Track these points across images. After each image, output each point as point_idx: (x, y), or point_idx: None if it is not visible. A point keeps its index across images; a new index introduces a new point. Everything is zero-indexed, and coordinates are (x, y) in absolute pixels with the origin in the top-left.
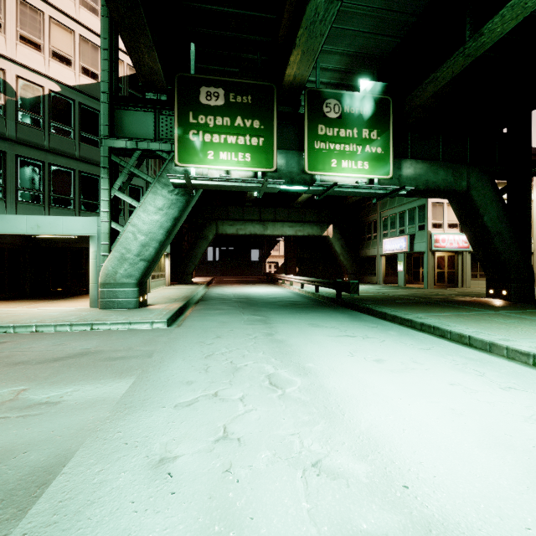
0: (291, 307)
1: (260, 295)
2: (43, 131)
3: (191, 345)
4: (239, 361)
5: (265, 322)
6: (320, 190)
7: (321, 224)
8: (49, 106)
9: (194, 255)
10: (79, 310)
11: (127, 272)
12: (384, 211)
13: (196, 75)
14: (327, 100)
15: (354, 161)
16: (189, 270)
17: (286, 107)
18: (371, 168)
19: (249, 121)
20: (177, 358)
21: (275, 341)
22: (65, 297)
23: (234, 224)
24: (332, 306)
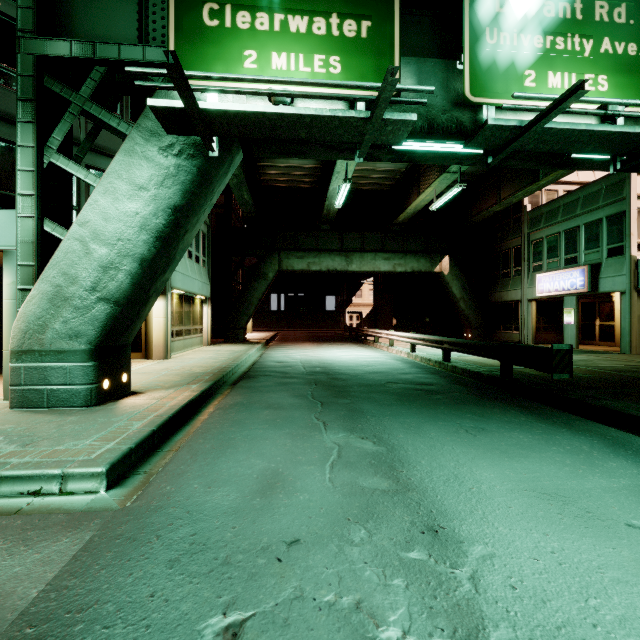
0: (426, 403)
1: (347, 365)
2: None
3: None
4: None
5: (393, 474)
6: (509, 130)
7: (431, 254)
8: None
9: (247, 301)
10: None
11: (69, 327)
12: (536, 231)
13: None
14: None
15: (576, 73)
16: (240, 322)
17: None
18: (614, 90)
19: None
20: None
21: None
22: None
23: (303, 255)
24: (515, 401)
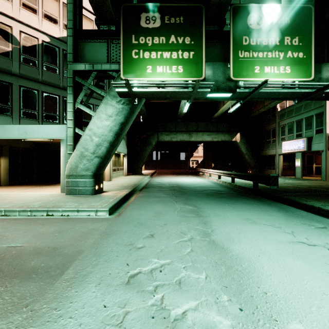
0: (217, 197)
1: (188, 184)
2: (38, 69)
3: (119, 249)
4: (174, 298)
5: (197, 213)
6: (246, 92)
7: (231, 132)
8: (42, 52)
9: (143, 156)
10: (51, 195)
11: (85, 166)
12: (282, 121)
13: (137, 4)
14: (251, 14)
15: (276, 66)
16: (140, 165)
17: (213, 26)
18: (293, 72)
19: (181, 38)
20: (91, 280)
21: (216, 247)
22: (55, 183)
23: (169, 134)
24: (254, 197)
